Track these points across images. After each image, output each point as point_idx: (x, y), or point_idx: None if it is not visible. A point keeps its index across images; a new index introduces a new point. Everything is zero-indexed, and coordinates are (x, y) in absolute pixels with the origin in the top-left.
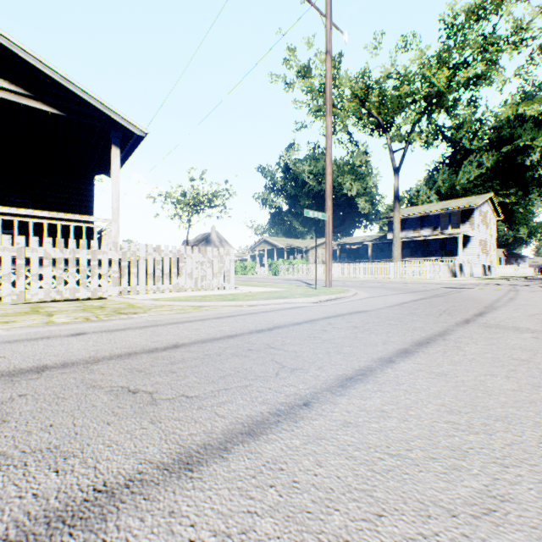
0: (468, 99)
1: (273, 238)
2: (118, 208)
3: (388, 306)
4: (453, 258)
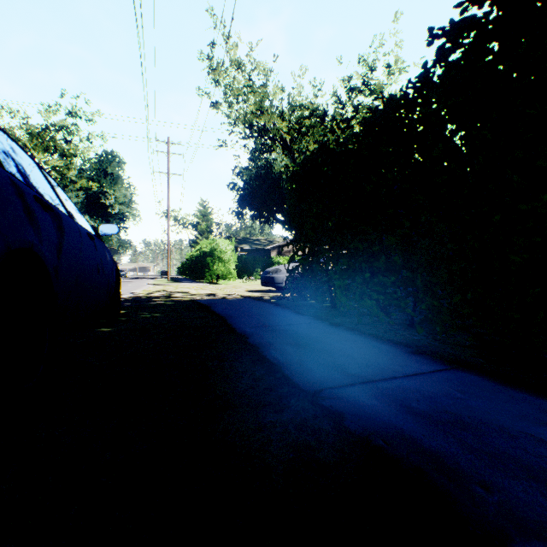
0: (62, 163)
1: None
2: None
3: None
4: None
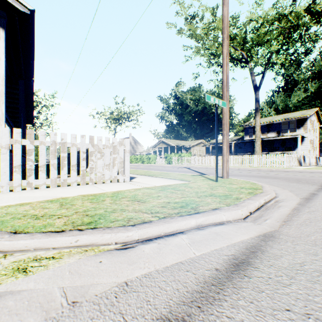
0: None
1: (168, 140)
2: (1, 94)
3: None
4: (291, 152)
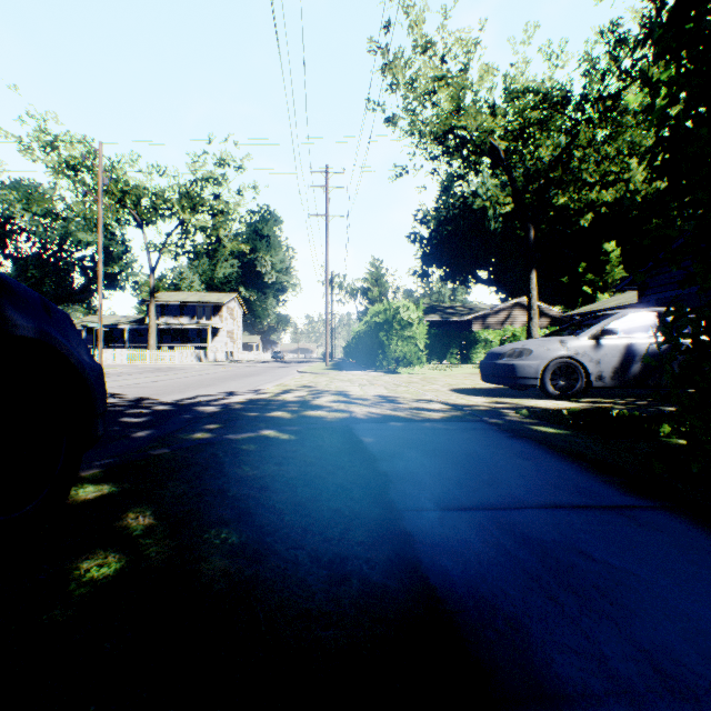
0: (212, 225)
1: None
2: None
3: (139, 372)
4: (208, 345)
